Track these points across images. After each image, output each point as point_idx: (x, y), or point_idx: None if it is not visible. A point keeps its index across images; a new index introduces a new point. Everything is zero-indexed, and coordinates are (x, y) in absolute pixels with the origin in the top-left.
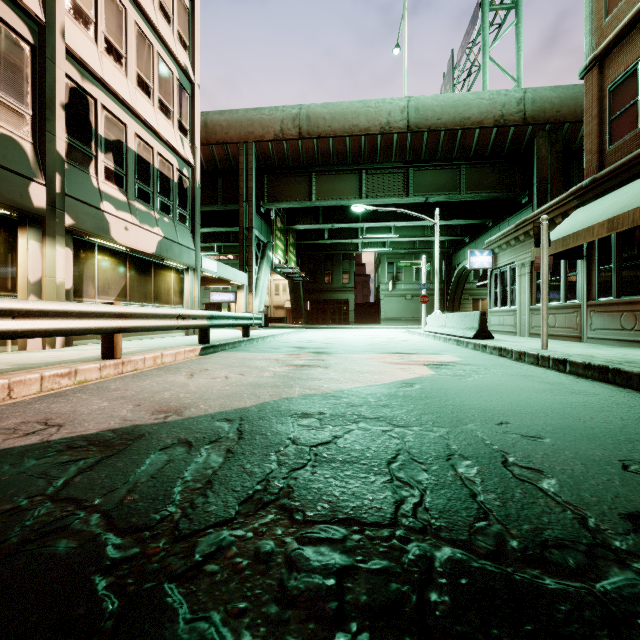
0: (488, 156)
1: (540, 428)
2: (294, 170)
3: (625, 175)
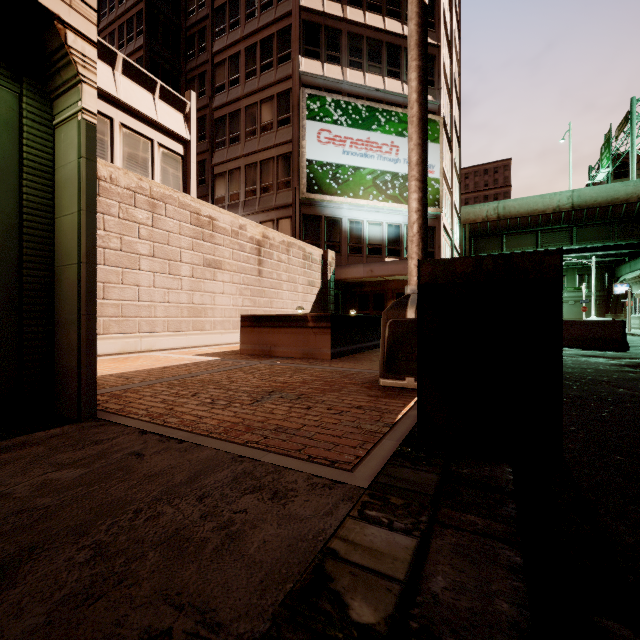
0: (635, 216)
1: None
2: (491, 234)
3: None
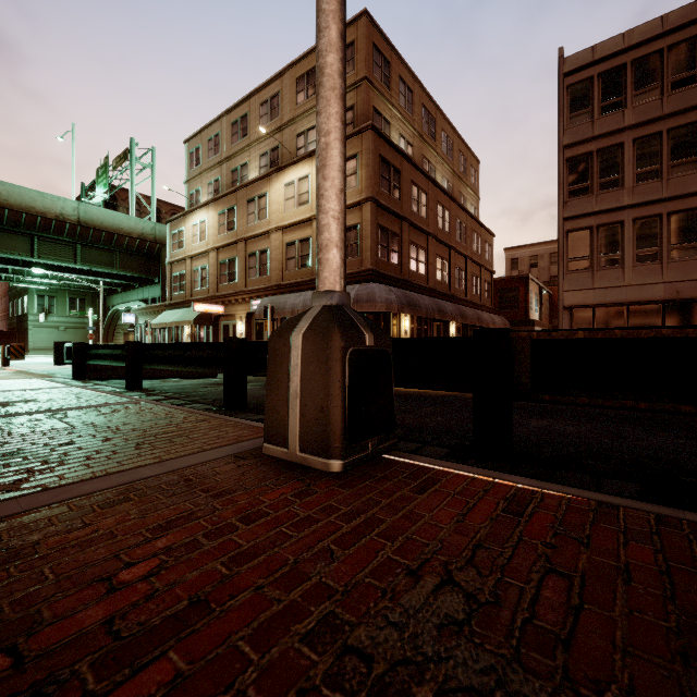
0: (135, 251)
1: None
2: None
3: (175, 306)
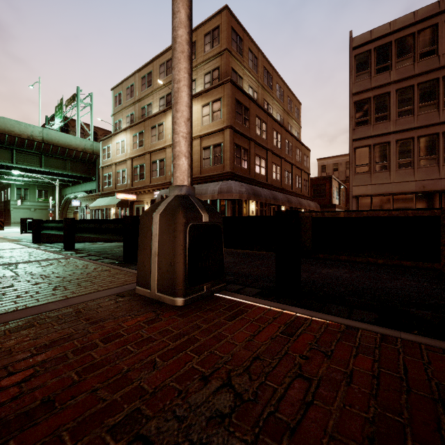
0: (80, 160)
1: None
2: None
3: (105, 195)
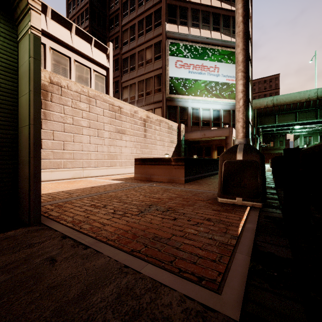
0: None
1: None
2: (269, 114)
3: None
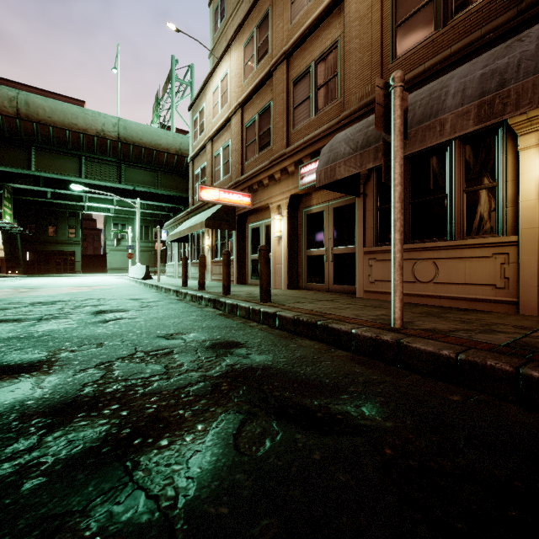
0: (174, 170)
1: (98, 295)
2: (11, 140)
3: (195, 212)
